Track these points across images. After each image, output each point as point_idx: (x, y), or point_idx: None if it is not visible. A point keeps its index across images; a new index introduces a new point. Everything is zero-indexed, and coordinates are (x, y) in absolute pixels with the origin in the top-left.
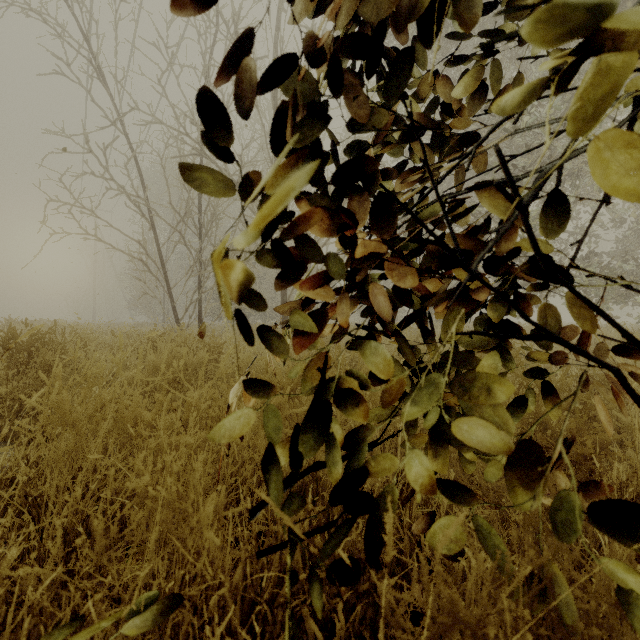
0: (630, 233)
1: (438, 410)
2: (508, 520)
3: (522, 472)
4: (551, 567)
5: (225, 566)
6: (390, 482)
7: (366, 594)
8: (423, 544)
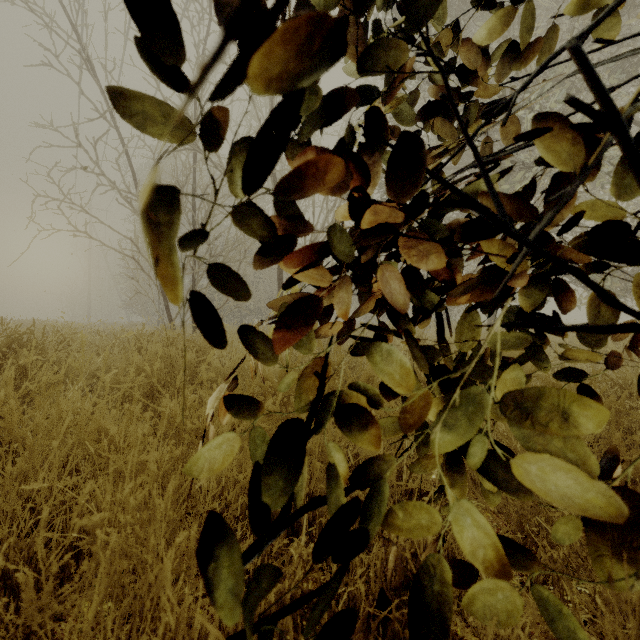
0: None
1: (481, 437)
2: (530, 544)
3: (612, 533)
4: None
5: (193, 632)
6: (395, 498)
7: None
8: None
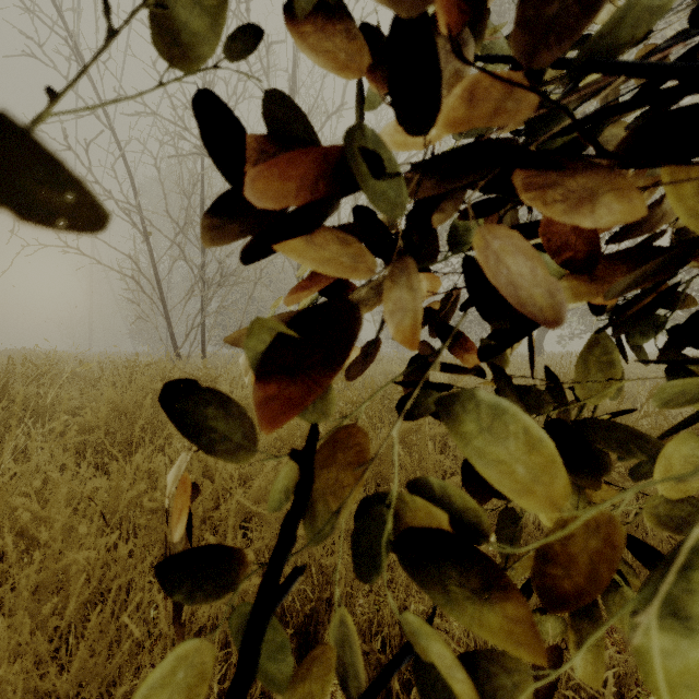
0: None
1: None
2: None
3: None
4: None
5: None
6: None
7: None
8: None
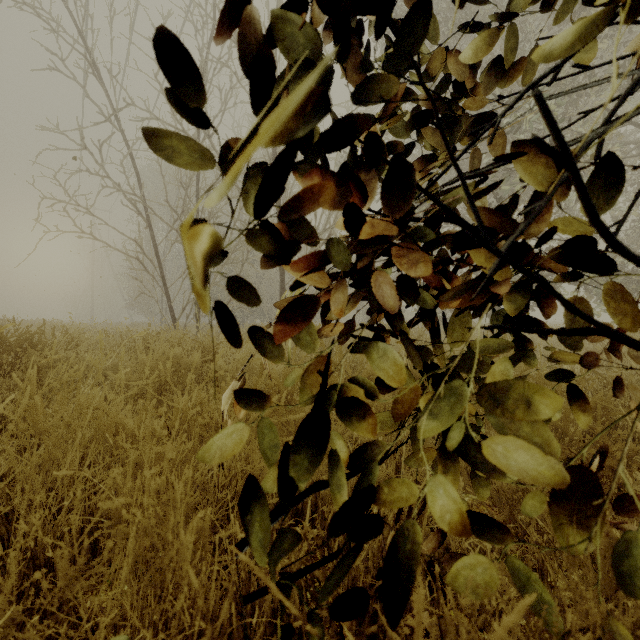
0: (632, 232)
1: (462, 425)
2: (522, 534)
3: (570, 504)
4: (609, 624)
5: (210, 602)
6: None
7: (372, 632)
8: (438, 574)
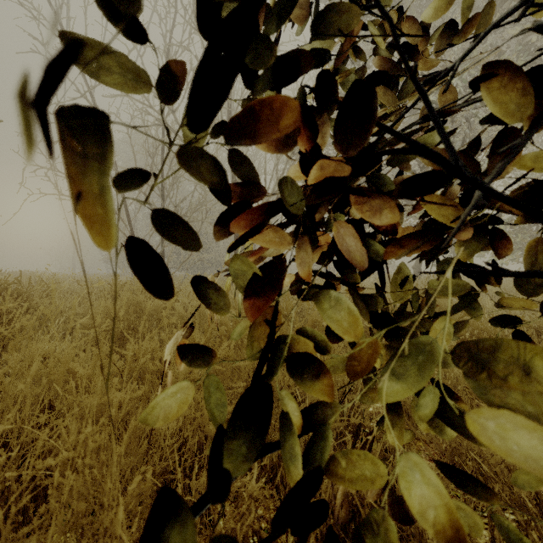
0: None
1: (435, 389)
2: None
3: None
4: None
5: None
6: (338, 430)
7: None
8: None
